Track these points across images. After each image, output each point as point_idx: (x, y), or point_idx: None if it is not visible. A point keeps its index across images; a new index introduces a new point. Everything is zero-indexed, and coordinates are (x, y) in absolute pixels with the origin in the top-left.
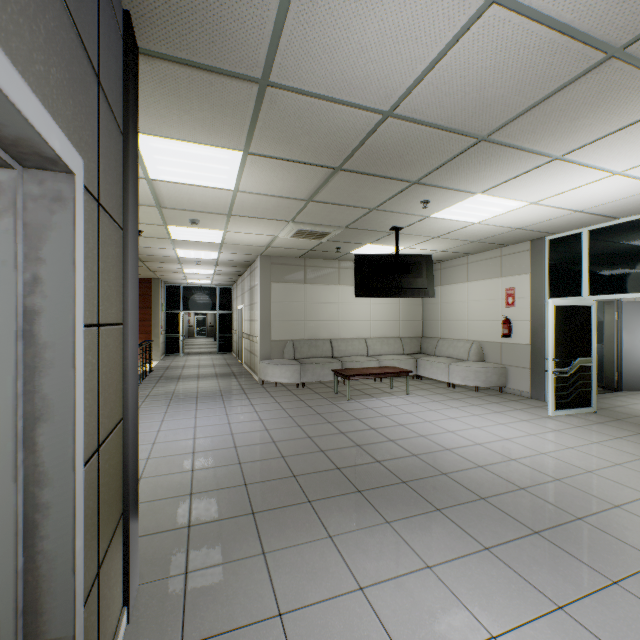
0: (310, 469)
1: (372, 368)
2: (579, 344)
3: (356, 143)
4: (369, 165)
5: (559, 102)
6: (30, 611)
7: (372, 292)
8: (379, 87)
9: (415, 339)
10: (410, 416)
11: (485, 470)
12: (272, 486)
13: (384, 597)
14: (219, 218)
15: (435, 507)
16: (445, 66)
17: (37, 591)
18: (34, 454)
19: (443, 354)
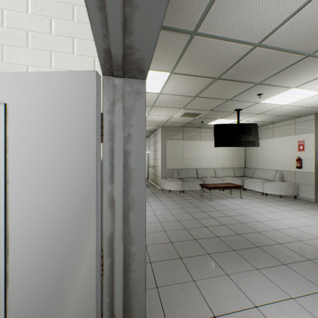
0: (202, 236)
1: (220, 184)
2: None
3: (232, 63)
4: (235, 75)
5: None
6: (126, 309)
7: (224, 144)
8: (258, 29)
9: (241, 169)
10: (247, 210)
11: (304, 243)
12: (185, 244)
13: (272, 313)
14: (147, 108)
15: (282, 262)
16: (303, 12)
17: (129, 299)
18: (128, 227)
19: (258, 177)
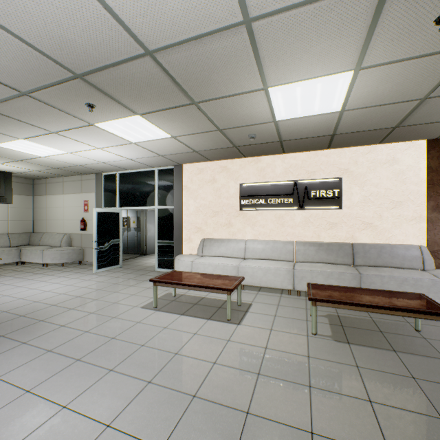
0: None
1: None
2: (113, 232)
3: None
4: None
5: (19, 105)
6: None
7: None
8: None
9: (25, 234)
10: None
11: (6, 313)
12: None
13: None
14: None
15: None
16: None
17: None
18: None
19: (45, 244)
